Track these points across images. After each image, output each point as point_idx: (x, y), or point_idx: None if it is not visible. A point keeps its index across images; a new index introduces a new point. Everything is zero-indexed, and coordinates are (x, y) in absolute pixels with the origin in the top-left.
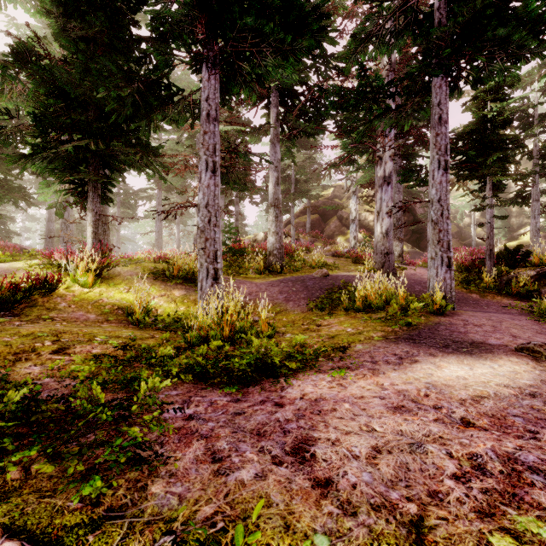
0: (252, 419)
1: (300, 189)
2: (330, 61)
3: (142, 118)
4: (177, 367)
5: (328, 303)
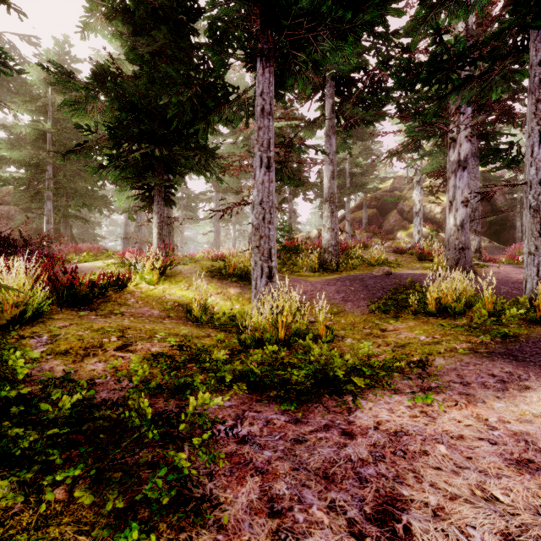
0: (317, 452)
1: (356, 183)
2: (392, 39)
3: (200, 121)
4: (231, 373)
5: (392, 305)
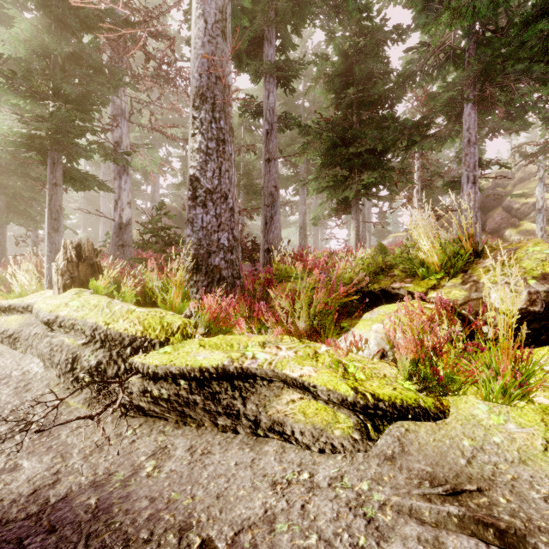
0: None
1: None
2: None
3: (402, 150)
4: None
5: None
